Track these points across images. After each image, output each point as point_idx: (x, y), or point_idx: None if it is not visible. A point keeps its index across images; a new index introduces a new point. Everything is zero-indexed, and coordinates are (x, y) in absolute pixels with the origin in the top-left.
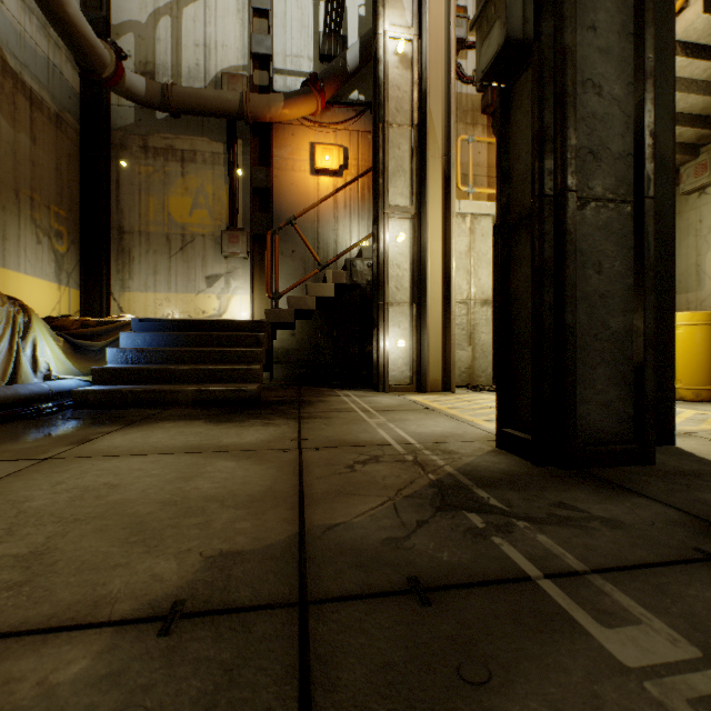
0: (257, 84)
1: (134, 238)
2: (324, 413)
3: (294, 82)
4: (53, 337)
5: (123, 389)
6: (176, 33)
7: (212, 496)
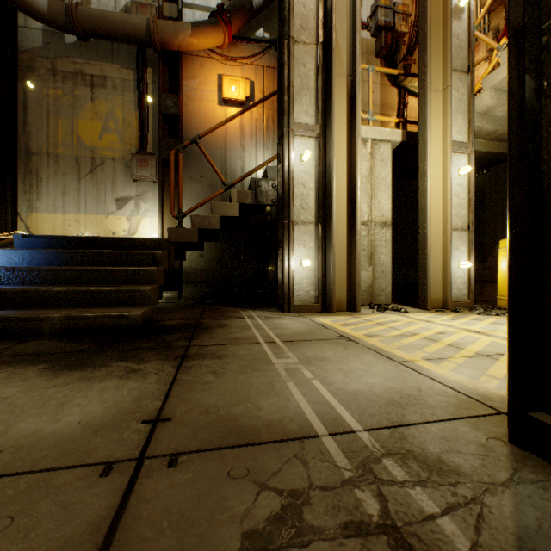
0: (166, 16)
1: (42, 159)
2: (219, 347)
3: (203, 17)
4: None
5: None
6: None
7: None
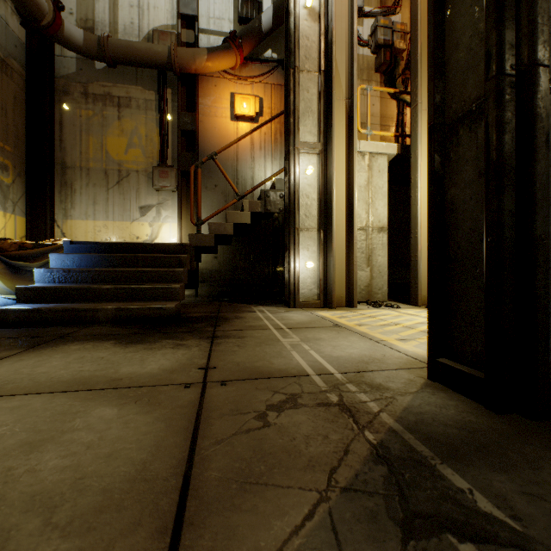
0: (184, 41)
1: (76, 172)
2: (239, 332)
3: (217, 41)
4: None
5: (43, 308)
6: None
7: (45, 492)
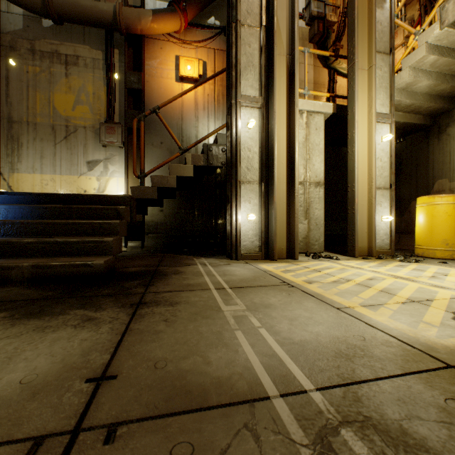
0: (131, 5)
1: (23, 127)
2: (173, 294)
3: (163, 6)
4: None
5: None
6: None
7: None
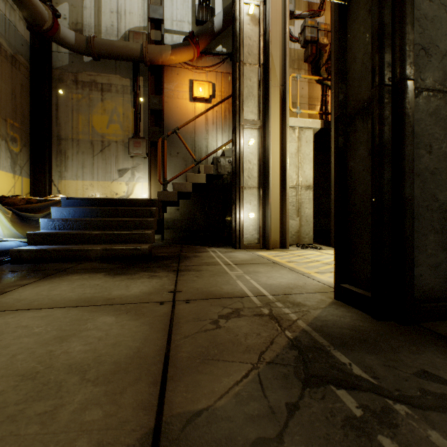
0: (153, 39)
1: (69, 143)
2: (197, 266)
3: (179, 39)
4: (3, 210)
5: (49, 248)
6: (97, 4)
7: (77, 363)
